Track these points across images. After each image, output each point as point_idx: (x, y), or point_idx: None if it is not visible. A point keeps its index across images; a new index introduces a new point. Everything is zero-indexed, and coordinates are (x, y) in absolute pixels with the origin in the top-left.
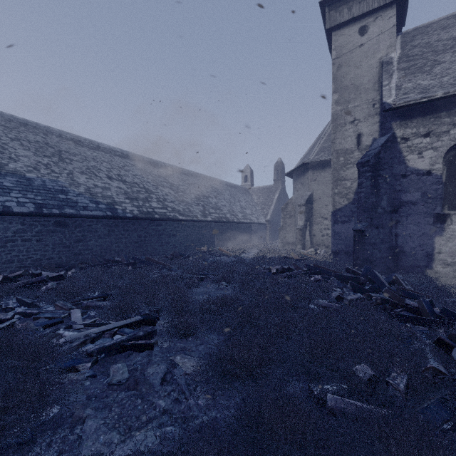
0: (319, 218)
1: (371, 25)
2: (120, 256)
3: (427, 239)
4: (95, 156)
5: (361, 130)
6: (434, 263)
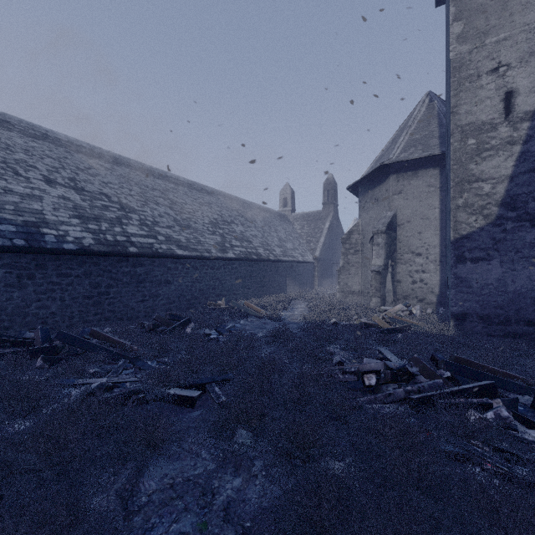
0: (407, 253)
1: None
2: (48, 326)
3: None
4: (31, 147)
5: (514, 83)
6: None
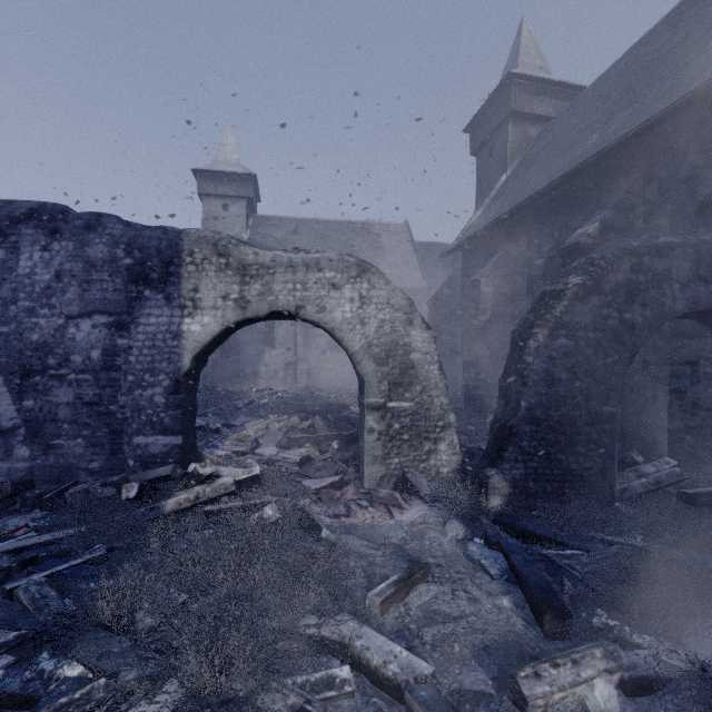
0: None
1: (231, 206)
2: None
3: (255, 364)
4: None
5: None
6: (258, 379)
